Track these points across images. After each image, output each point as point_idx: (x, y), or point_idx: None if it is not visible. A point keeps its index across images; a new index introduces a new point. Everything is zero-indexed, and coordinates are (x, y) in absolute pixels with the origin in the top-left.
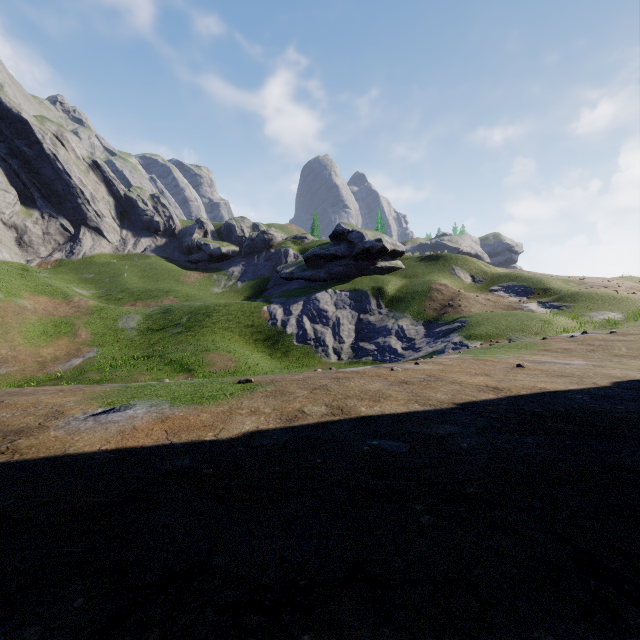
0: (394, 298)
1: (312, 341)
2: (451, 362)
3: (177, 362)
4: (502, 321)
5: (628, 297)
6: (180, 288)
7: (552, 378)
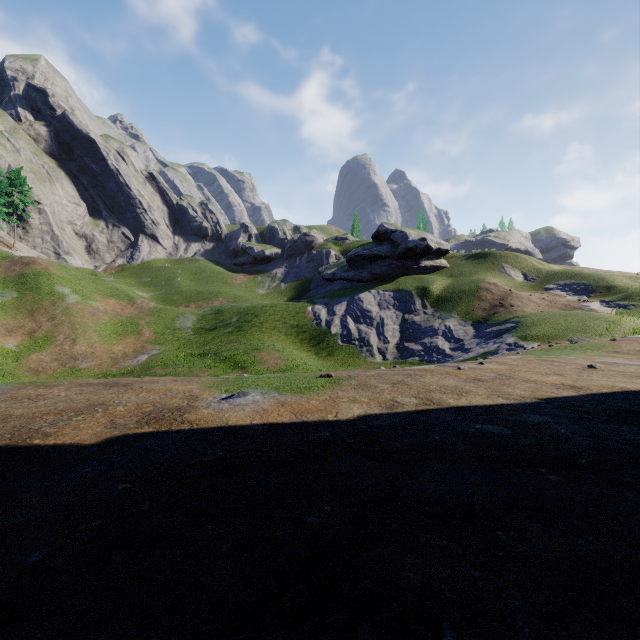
0: (440, 298)
1: (356, 341)
2: (515, 362)
3: (231, 360)
4: (561, 321)
5: None
6: (228, 290)
7: (631, 379)
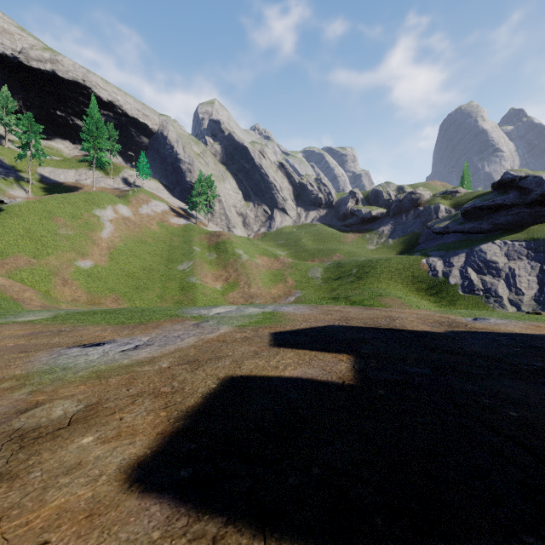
0: None
1: (480, 292)
2: None
3: (359, 303)
4: None
5: None
6: (343, 247)
7: None
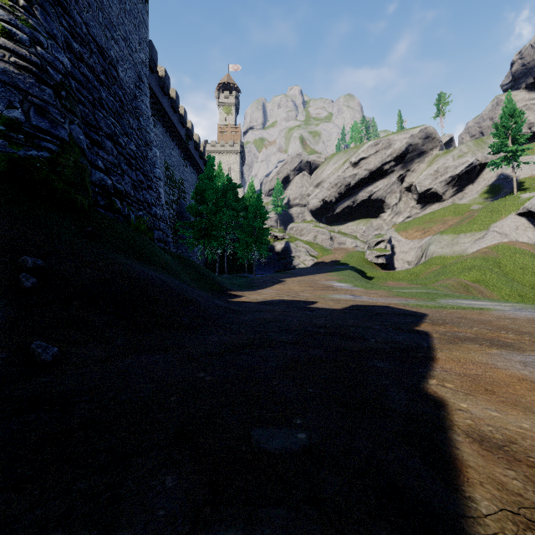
0: None
1: None
2: None
3: None
4: None
5: None
6: None
7: None
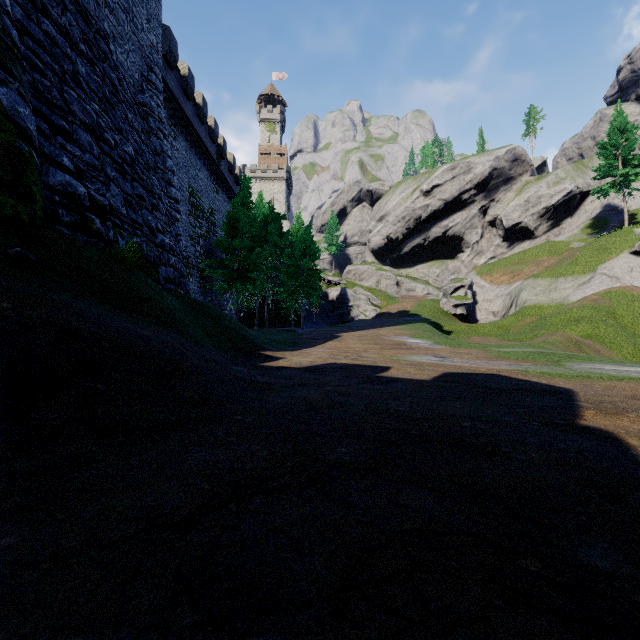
0: None
1: None
2: None
3: None
4: None
5: None
6: None
7: None
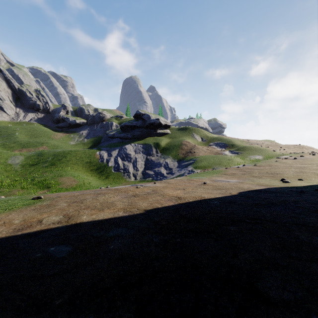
0: (164, 148)
1: (122, 170)
2: (174, 181)
3: (42, 183)
4: (211, 159)
5: (265, 149)
6: (50, 141)
7: (213, 190)
